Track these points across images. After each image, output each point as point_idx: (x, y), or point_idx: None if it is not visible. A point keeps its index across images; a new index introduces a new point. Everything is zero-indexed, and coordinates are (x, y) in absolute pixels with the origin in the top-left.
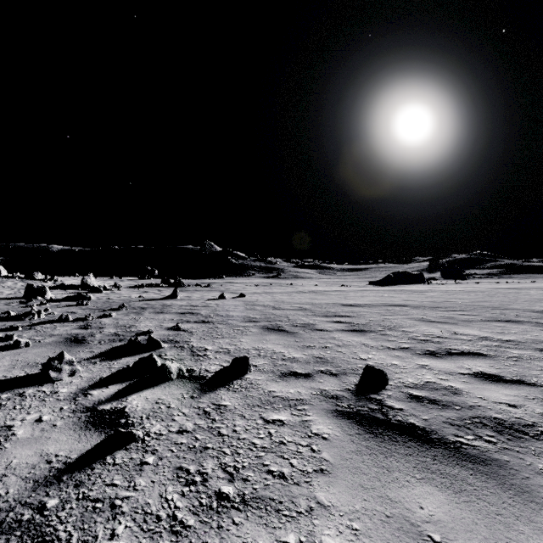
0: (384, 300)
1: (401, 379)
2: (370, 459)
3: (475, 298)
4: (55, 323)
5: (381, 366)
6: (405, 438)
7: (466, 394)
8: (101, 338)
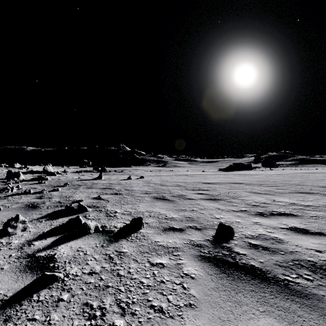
0: (229, 180)
1: (243, 232)
2: (225, 295)
3: (283, 178)
4: (21, 195)
5: (229, 223)
6: (249, 277)
7: (286, 243)
8: (49, 204)
